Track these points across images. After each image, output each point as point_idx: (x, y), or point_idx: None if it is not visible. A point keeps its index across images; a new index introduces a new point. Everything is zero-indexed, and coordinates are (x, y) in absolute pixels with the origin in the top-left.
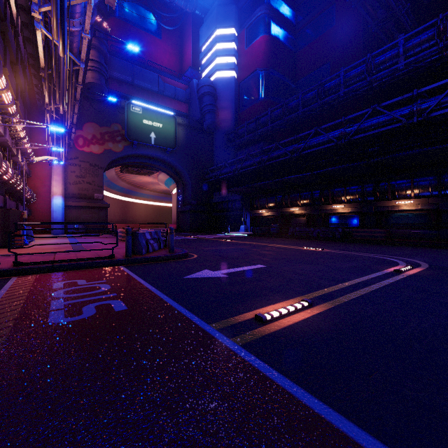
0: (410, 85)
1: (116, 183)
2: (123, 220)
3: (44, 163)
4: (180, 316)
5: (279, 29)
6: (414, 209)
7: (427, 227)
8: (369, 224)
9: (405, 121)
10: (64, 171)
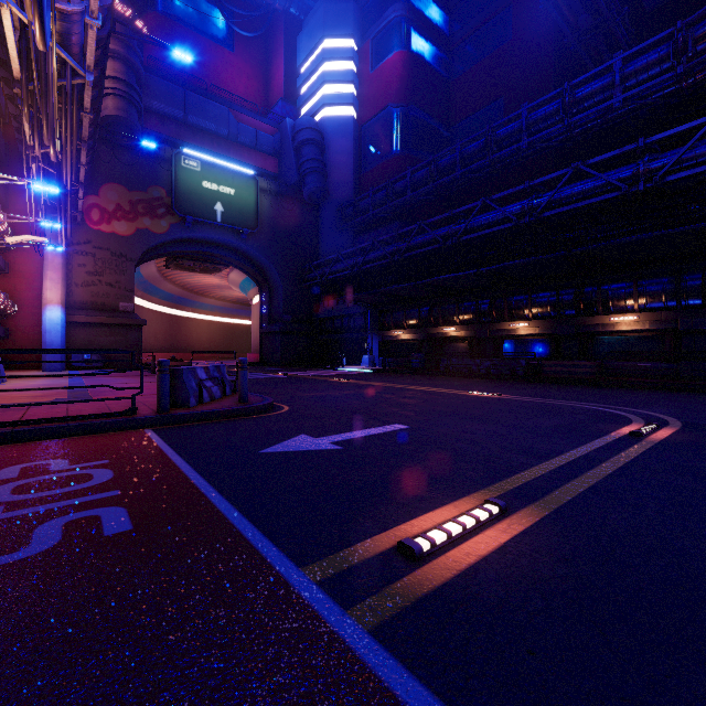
0: (625, 137)
1: (159, 285)
2: (171, 347)
3: (31, 250)
4: (242, 545)
5: (424, 43)
6: (638, 329)
7: (658, 357)
8: (568, 353)
9: (626, 188)
10: (65, 263)
